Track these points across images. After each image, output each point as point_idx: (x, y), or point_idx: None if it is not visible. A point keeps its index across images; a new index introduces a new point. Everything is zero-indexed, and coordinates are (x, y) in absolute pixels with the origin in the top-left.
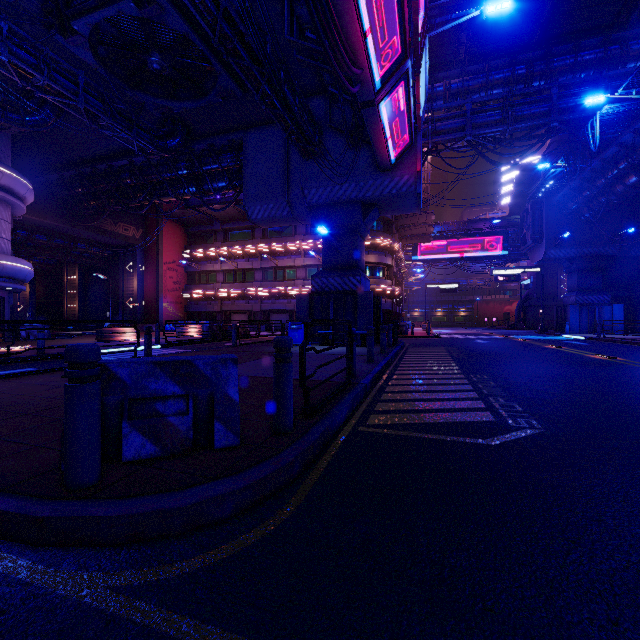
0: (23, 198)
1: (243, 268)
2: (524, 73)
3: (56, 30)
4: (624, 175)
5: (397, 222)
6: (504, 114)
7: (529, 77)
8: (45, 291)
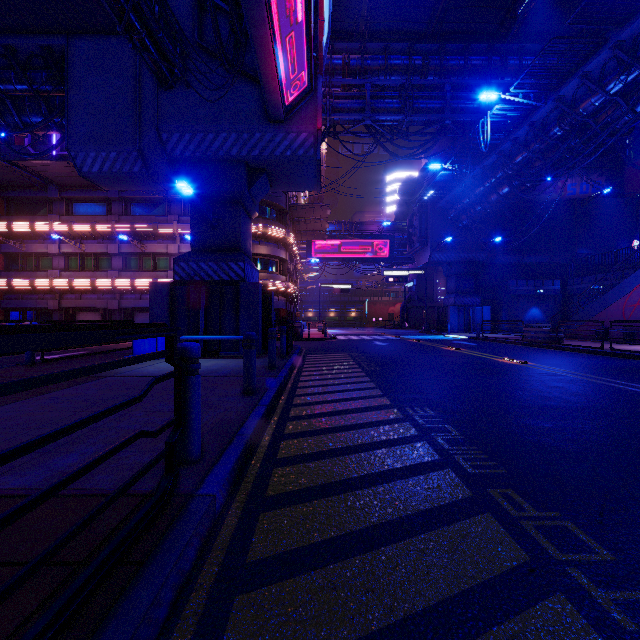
0: None
1: (94, 252)
2: (421, 64)
3: None
4: (498, 185)
5: (292, 213)
6: (402, 102)
7: (425, 69)
8: None
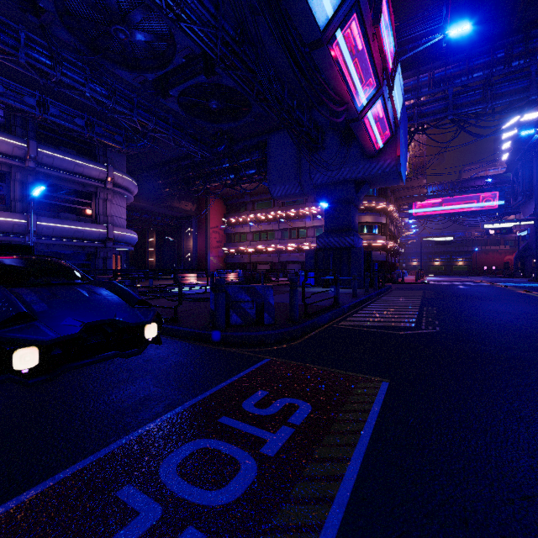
0: (132, 192)
1: (266, 230)
2: (503, 56)
3: (160, 96)
4: None
5: (392, 187)
6: (484, 94)
7: (508, 59)
8: (135, 249)
